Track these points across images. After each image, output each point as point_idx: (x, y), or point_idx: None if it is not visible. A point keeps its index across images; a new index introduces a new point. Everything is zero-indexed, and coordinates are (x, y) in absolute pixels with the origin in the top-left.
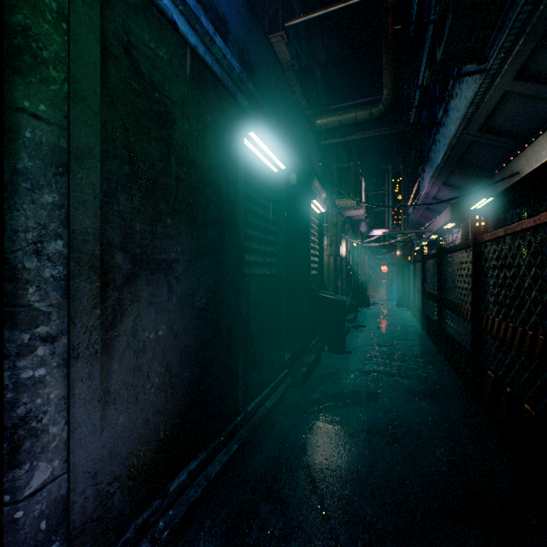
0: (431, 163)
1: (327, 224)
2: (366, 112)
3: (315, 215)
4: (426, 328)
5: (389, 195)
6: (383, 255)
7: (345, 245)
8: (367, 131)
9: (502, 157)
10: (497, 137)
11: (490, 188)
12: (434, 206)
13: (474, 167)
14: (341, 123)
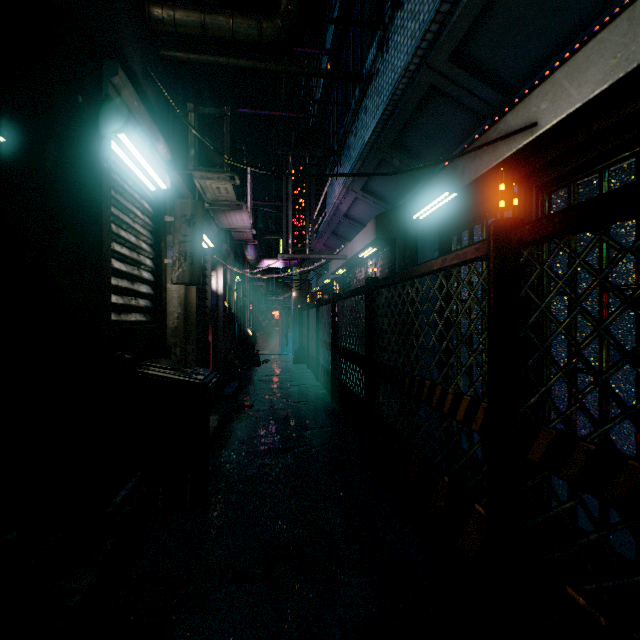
0: (348, 154)
1: (175, 217)
2: (252, 22)
3: (140, 188)
4: (339, 401)
5: (289, 196)
6: (276, 296)
7: (224, 276)
8: (256, 110)
9: (459, 137)
10: (474, 79)
11: (448, 180)
12: (343, 229)
13: (414, 157)
14: (206, 29)
